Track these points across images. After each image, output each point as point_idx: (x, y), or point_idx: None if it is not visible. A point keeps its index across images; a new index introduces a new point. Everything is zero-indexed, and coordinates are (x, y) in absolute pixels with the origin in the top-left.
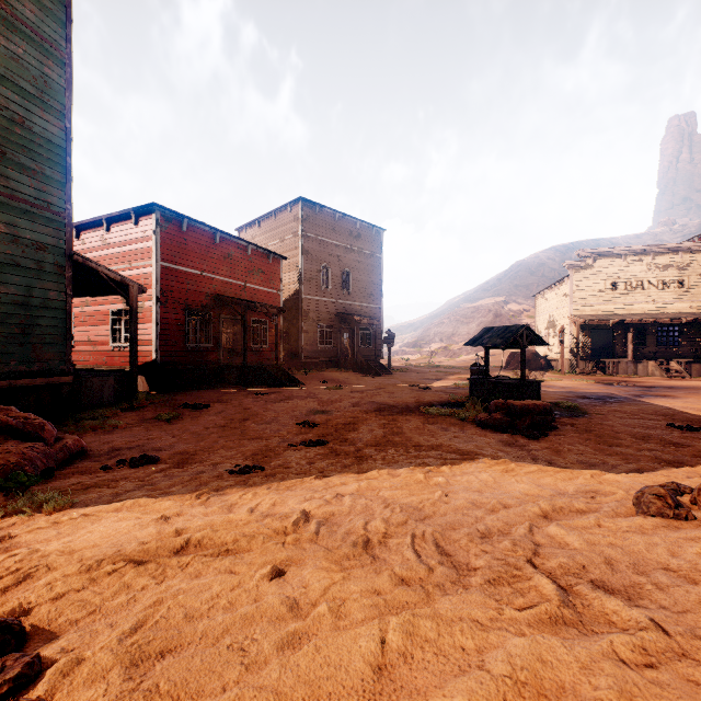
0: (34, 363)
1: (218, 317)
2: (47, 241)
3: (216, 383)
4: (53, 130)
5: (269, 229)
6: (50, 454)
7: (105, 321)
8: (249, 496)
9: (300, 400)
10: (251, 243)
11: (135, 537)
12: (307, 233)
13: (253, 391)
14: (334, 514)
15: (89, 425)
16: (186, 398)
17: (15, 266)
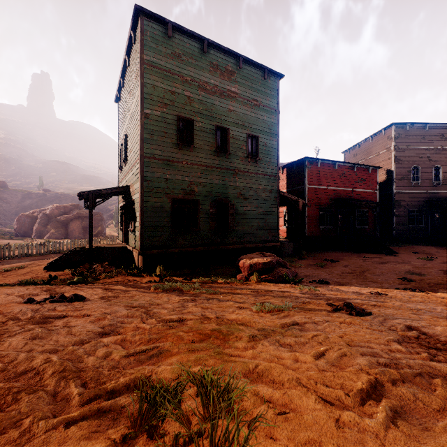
0: (268, 237)
1: (336, 210)
2: (272, 188)
3: (335, 248)
4: (273, 143)
5: (367, 148)
6: (291, 273)
7: (281, 215)
8: (388, 300)
9: (397, 264)
10: (356, 164)
11: (354, 301)
12: (398, 147)
13: (361, 255)
14: (432, 311)
15: (290, 264)
16: (323, 255)
17: (264, 200)
